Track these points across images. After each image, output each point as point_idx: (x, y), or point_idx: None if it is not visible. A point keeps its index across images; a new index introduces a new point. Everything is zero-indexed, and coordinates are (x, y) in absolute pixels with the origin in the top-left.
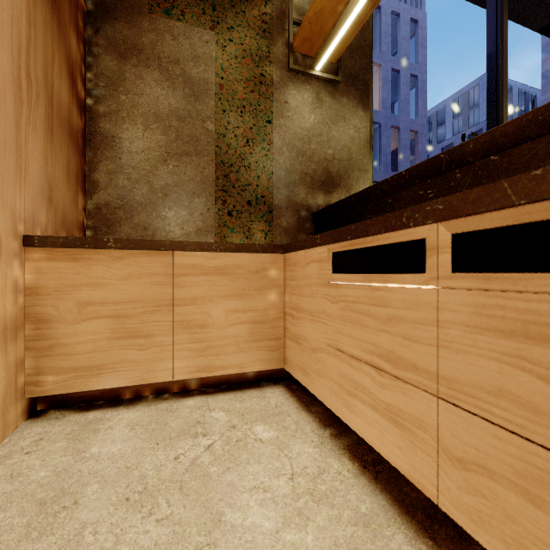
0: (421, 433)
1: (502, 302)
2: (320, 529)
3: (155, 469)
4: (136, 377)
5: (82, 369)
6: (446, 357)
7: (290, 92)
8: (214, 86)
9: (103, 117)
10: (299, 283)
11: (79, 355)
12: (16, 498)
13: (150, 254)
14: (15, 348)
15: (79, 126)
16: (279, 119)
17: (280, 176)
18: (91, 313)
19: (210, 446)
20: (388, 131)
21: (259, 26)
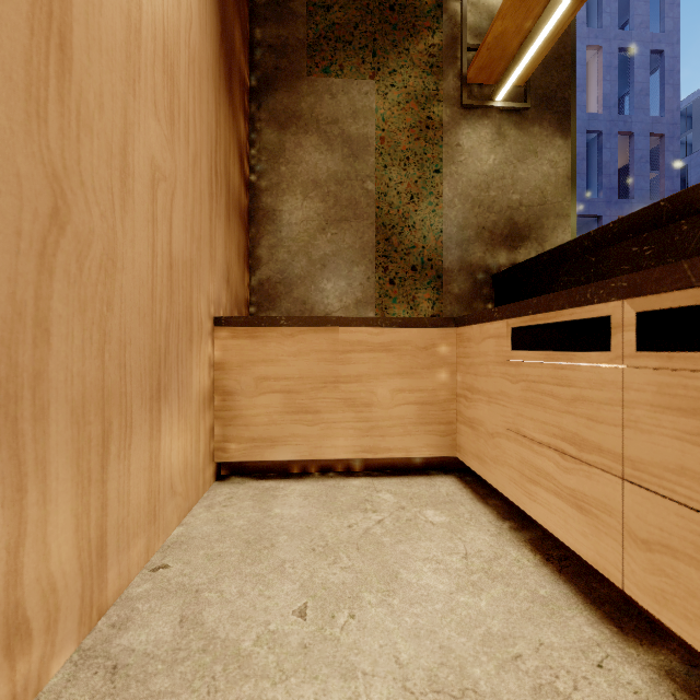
0: (606, 517)
1: (684, 382)
2: (494, 599)
3: (332, 532)
4: (304, 452)
5: (259, 440)
6: (631, 438)
7: (464, 132)
8: (374, 141)
9: (265, 191)
10: (474, 360)
11: (256, 426)
12: (227, 535)
13: (318, 331)
14: (209, 416)
15: (245, 205)
16: (450, 166)
17: (451, 234)
18: (266, 387)
19: (380, 521)
20: (613, 141)
21: (426, 61)
